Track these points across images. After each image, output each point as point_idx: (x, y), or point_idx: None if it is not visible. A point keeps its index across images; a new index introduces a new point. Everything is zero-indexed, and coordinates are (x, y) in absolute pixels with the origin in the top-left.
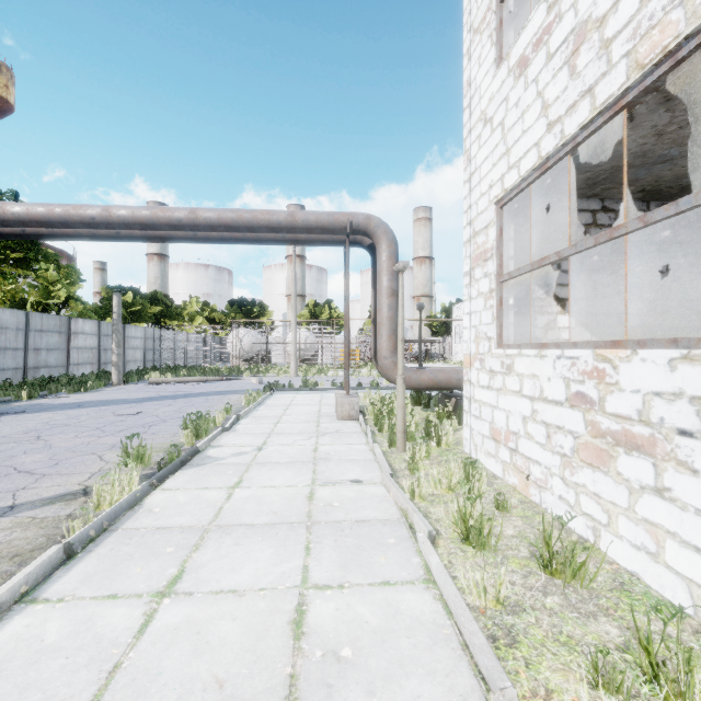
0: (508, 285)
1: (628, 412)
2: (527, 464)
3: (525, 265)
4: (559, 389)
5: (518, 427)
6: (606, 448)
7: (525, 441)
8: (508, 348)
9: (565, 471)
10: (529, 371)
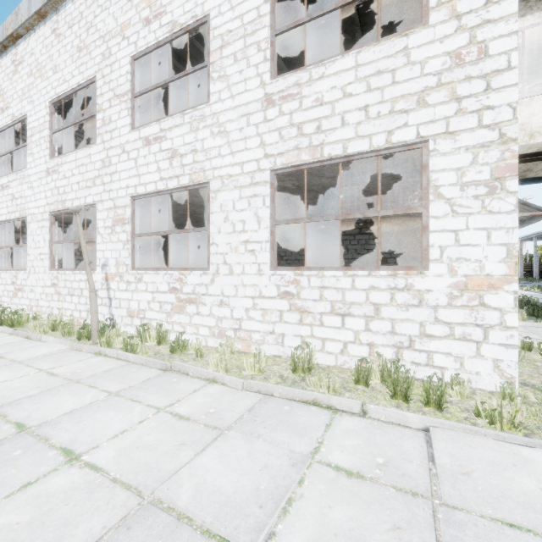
0: (2, 249)
1: (20, 284)
2: (4, 304)
3: (4, 246)
4: (10, 281)
5: (2, 294)
6: (17, 292)
7: (3, 297)
8: (0, 270)
9: (11, 301)
10: (4, 277)
